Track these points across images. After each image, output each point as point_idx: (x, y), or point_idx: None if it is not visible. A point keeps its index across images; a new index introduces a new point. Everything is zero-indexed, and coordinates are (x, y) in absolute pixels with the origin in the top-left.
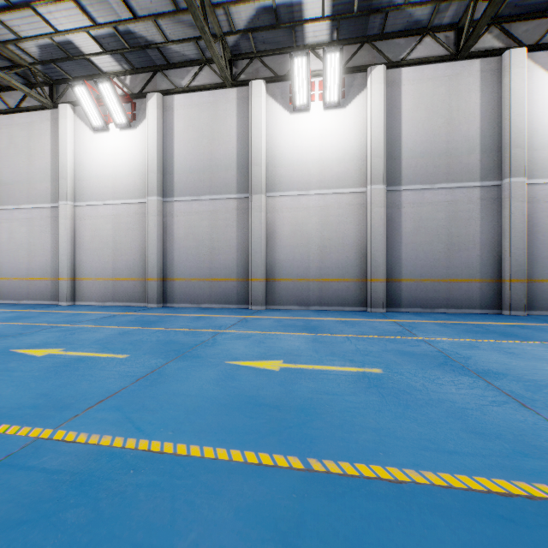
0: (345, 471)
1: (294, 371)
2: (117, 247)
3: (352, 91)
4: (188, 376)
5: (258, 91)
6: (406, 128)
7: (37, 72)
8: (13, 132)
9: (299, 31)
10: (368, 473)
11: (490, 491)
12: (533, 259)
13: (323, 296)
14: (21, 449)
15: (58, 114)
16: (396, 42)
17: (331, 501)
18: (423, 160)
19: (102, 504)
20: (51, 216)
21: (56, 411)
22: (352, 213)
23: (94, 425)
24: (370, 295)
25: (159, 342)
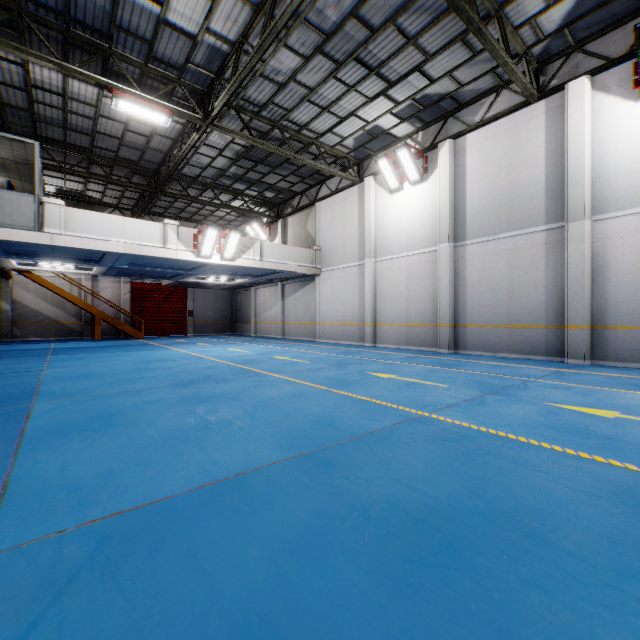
0: None
1: (634, 422)
2: (410, 295)
3: None
4: (509, 406)
5: (577, 92)
6: None
7: (350, 158)
8: (333, 210)
9: None
10: None
11: None
12: None
13: None
14: (418, 417)
15: (364, 187)
16: None
17: None
18: None
19: (481, 445)
20: (358, 272)
21: (423, 406)
22: None
23: (452, 417)
24: None
25: (468, 380)
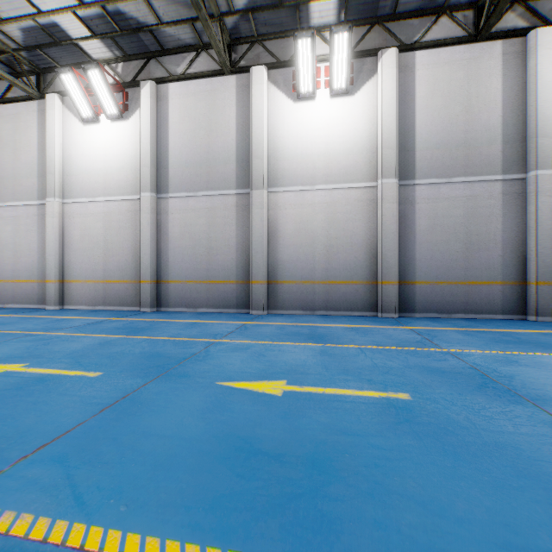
0: None
1: (301, 396)
2: (108, 247)
3: (361, 77)
4: (167, 404)
5: (259, 77)
6: (420, 116)
7: (22, 59)
8: None
9: (303, 11)
10: None
11: None
12: None
13: (329, 300)
14: None
15: (45, 104)
16: (410, 23)
17: None
18: (439, 152)
19: None
20: (38, 214)
21: None
22: (361, 210)
23: (17, 493)
24: (381, 299)
25: (143, 354)
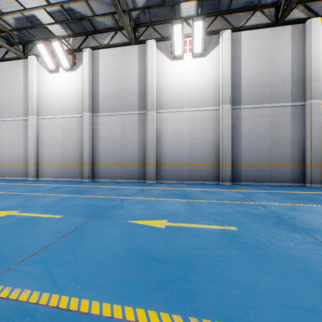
0: None
1: (175, 228)
2: (64, 144)
3: (210, 46)
4: (100, 232)
5: (151, 46)
6: (244, 69)
7: (14, 36)
8: (0, 73)
9: (177, 8)
10: None
11: None
12: None
13: (192, 175)
14: None
15: (28, 62)
16: (238, 15)
17: None
18: (255, 89)
19: None
20: (24, 125)
21: None
22: (210, 123)
23: (20, 279)
24: (221, 174)
25: (85, 205)
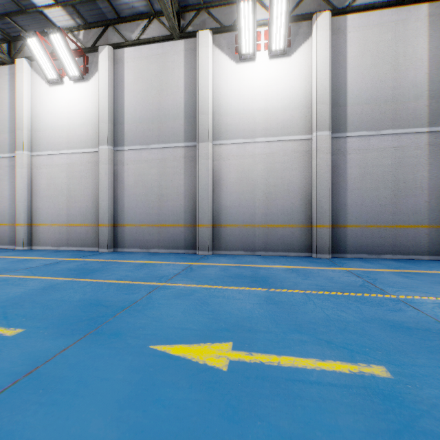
0: None
1: (251, 371)
2: (71, 195)
3: (297, 39)
4: (79, 388)
5: (204, 41)
6: (351, 74)
7: None
8: None
9: None
10: None
11: None
12: None
13: (268, 242)
14: None
15: (16, 68)
16: None
17: None
18: (369, 106)
19: None
20: (10, 165)
21: None
22: (297, 160)
23: None
24: (315, 241)
25: (80, 302)
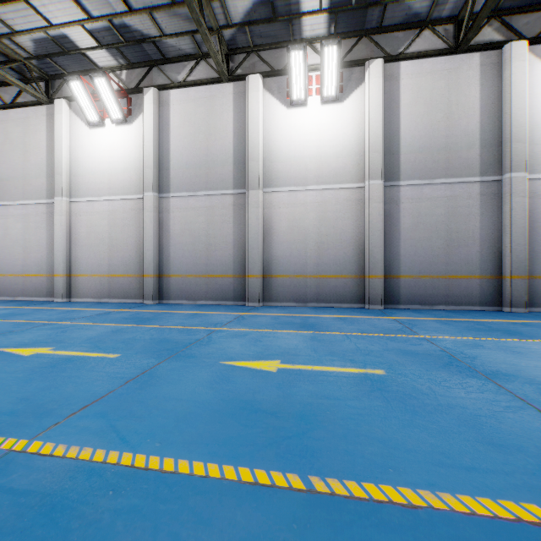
0: (352, 492)
1: (293, 372)
2: (113, 244)
3: (350, 85)
4: (181, 378)
5: (254, 85)
6: (404, 122)
7: (32, 67)
8: (8, 127)
9: (296, 24)
10: (378, 494)
11: (519, 518)
12: (533, 255)
13: (320, 293)
14: None
15: (54, 109)
16: (395, 35)
17: (338, 532)
18: (422, 155)
19: (72, 536)
20: (47, 212)
21: (36, 418)
22: (350, 209)
23: (75, 435)
24: (368, 292)
25: (153, 340)
